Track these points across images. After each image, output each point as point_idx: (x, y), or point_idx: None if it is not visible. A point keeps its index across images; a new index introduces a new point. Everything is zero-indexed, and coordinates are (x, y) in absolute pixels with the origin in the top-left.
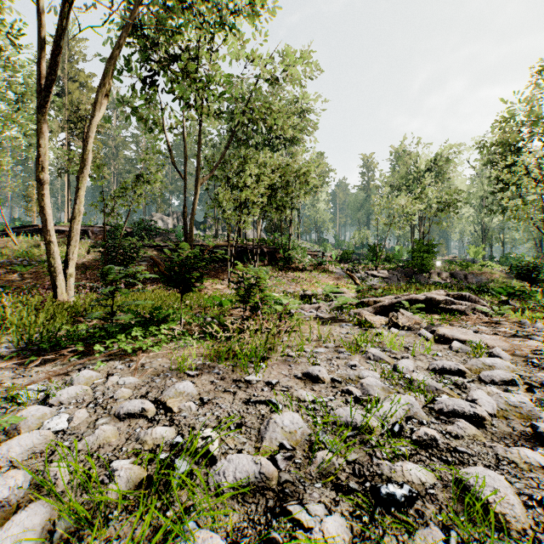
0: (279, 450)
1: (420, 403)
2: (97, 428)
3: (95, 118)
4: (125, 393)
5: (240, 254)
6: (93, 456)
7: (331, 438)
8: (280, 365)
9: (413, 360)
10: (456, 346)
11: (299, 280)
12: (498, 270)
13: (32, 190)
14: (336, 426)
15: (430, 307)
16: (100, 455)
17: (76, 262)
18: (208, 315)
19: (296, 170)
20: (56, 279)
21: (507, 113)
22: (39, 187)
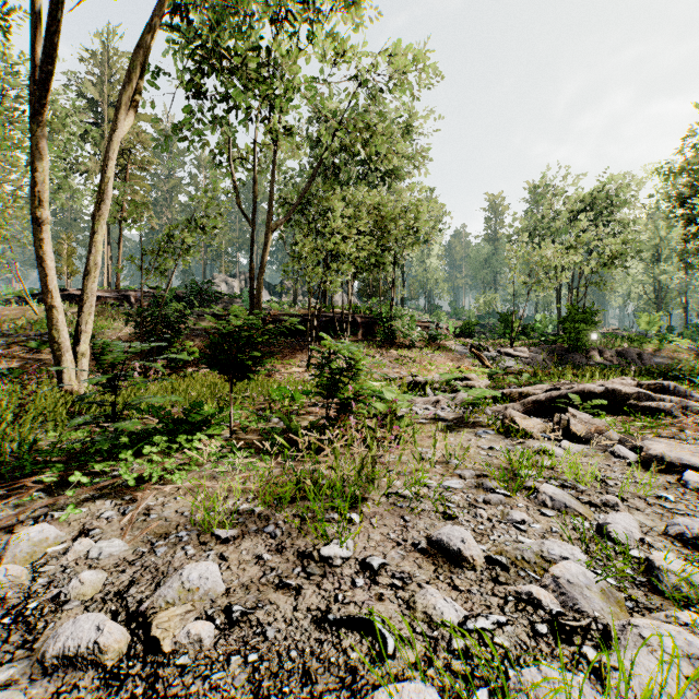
0: None
1: None
2: None
3: (119, 133)
4: (86, 587)
5: (324, 326)
6: None
7: None
8: (384, 515)
9: (626, 510)
10: (692, 480)
11: (405, 361)
12: (683, 347)
13: (62, 246)
14: None
15: (612, 404)
16: None
17: (109, 336)
18: (274, 415)
19: (400, 211)
20: (61, 360)
21: None
22: (37, 229)
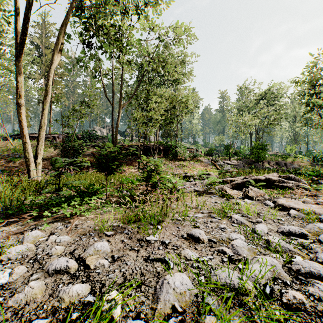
0: (171, 313)
1: (280, 263)
2: (27, 285)
3: (55, 65)
4: (58, 251)
5: (146, 150)
6: (18, 313)
7: (214, 299)
8: (171, 227)
9: (265, 224)
10: (293, 213)
11: (182, 167)
12: (305, 160)
13: None
14: (217, 286)
15: (268, 184)
16: (24, 312)
17: (47, 155)
18: (124, 189)
19: (180, 99)
20: (30, 166)
21: (312, 62)
22: (19, 108)
